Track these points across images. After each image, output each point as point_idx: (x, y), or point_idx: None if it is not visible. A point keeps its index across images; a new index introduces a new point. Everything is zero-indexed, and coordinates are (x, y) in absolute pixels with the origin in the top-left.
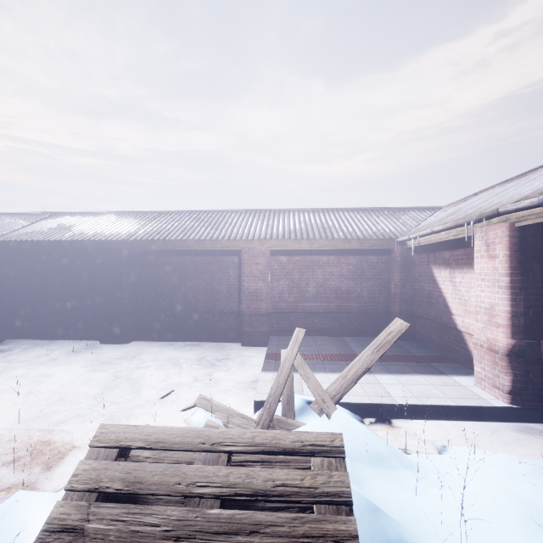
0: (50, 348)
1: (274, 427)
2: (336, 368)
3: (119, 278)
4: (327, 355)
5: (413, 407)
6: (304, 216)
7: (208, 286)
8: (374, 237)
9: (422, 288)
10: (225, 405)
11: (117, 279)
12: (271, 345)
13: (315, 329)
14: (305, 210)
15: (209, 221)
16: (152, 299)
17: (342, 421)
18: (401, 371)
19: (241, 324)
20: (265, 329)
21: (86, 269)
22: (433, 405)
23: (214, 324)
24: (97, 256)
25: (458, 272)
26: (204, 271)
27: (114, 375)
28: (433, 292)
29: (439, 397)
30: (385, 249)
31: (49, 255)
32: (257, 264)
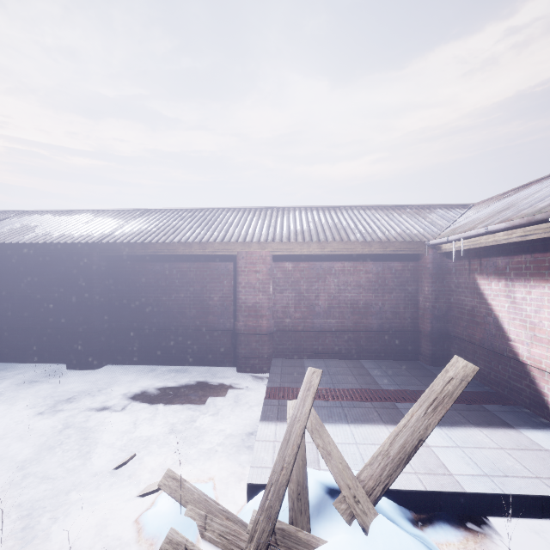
0: (3, 375)
1: (277, 545)
2: (360, 415)
3: (88, 289)
4: (346, 391)
5: (489, 498)
6: (312, 215)
7: (197, 298)
8: (400, 240)
9: (461, 302)
10: (202, 493)
11: (86, 290)
12: (273, 374)
13: (326, 351)
14: (313, 208)
15: (201, 221)
16: (130, 313)
17: (392, 548)
18: (449, 420)
19: (237, 345)
20: (267, 352)
21: (51, 278)
22: (519, 495)
23: (204, 344)
24: (63, 262)
25: (520, 285)
26: (192, 281)
27: (66, 421)
28: (477, 308)
29: (522, 476)
30: (412, 254)
31: (7, 261)
32: (256, 272)
